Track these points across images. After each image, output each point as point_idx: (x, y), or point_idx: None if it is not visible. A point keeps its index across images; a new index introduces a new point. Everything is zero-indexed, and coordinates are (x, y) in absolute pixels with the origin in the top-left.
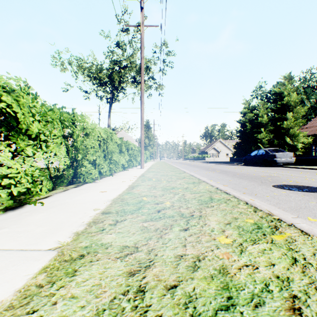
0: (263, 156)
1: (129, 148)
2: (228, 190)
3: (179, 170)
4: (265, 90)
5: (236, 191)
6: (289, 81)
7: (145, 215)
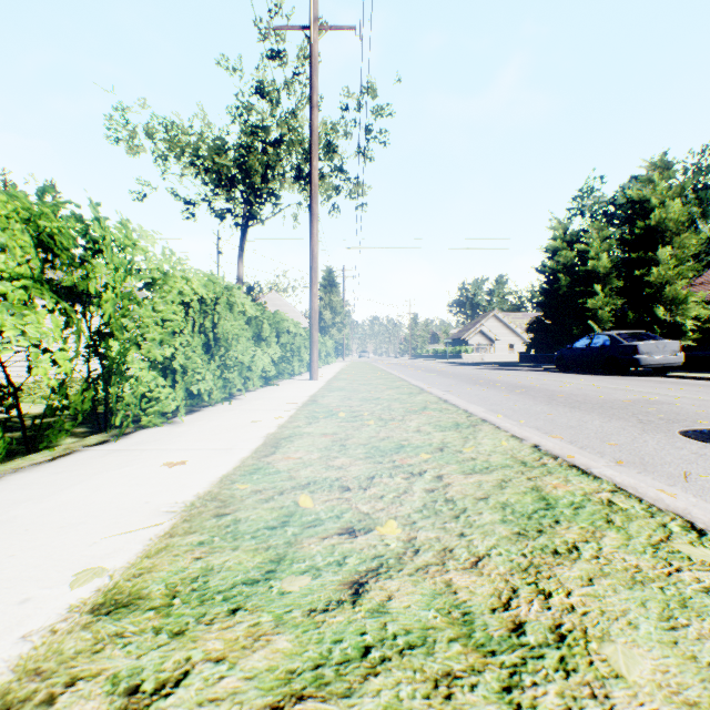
0: (605, 349)
1: (282, 330)
2: (578, 456)
3: (407, 384)
4: (603, 198)
5: (591, 456)
6: (663, 173)
7: (291, 629)
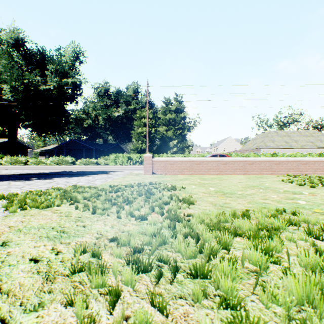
0: None
1: None
2: None
3: None
4: None
5: None
6: None
7: None
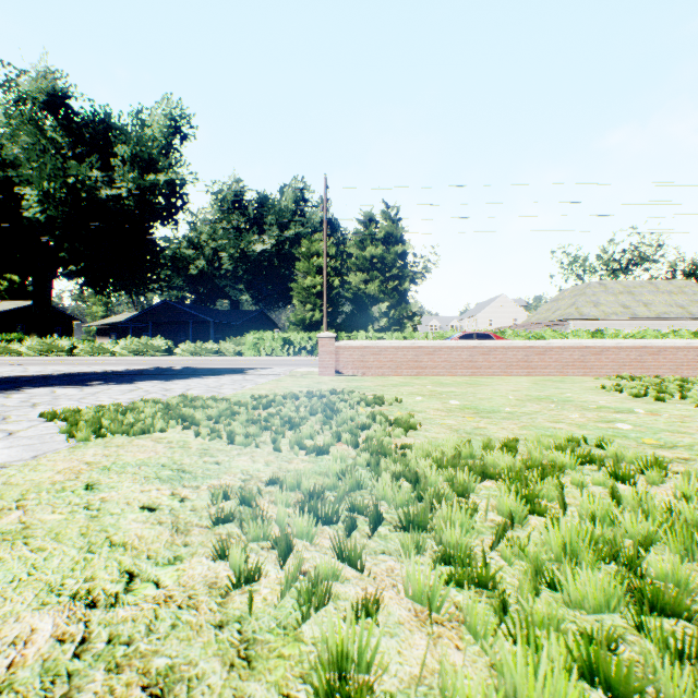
0: None
1: None
2: None
3: None
4: None
5: None
6: None
7: None
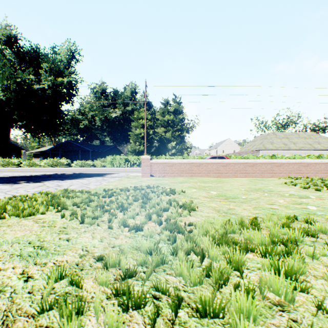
0: None
1: None
2: None
3: None
4: None
5: None
6: None
7: None
